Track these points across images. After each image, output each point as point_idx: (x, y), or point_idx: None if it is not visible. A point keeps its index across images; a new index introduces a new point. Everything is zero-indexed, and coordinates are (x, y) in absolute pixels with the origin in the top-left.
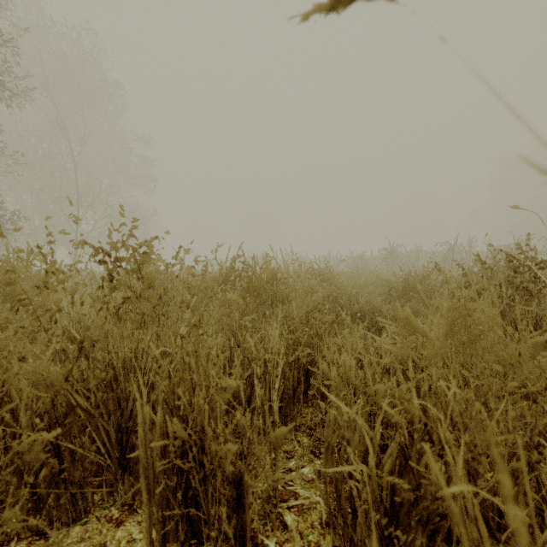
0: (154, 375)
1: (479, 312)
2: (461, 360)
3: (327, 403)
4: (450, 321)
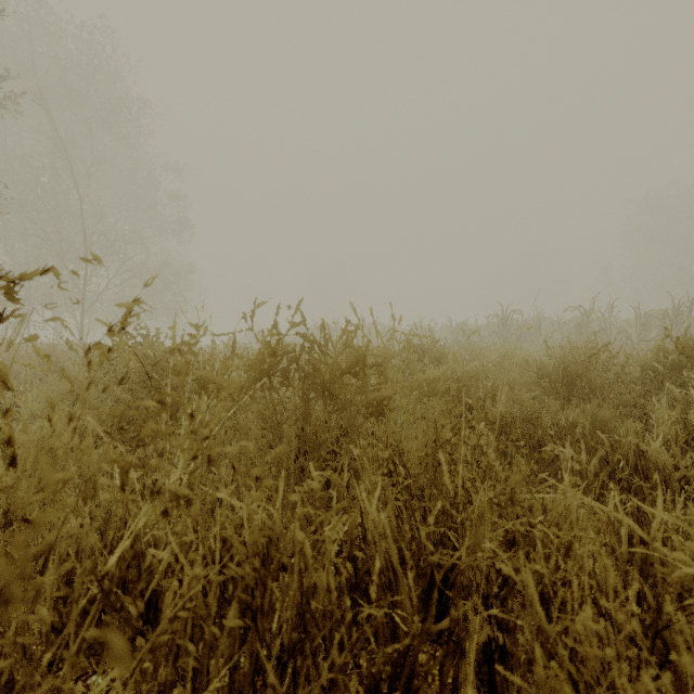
0: None
1: None
2: None
3: (503, 680)
4: None
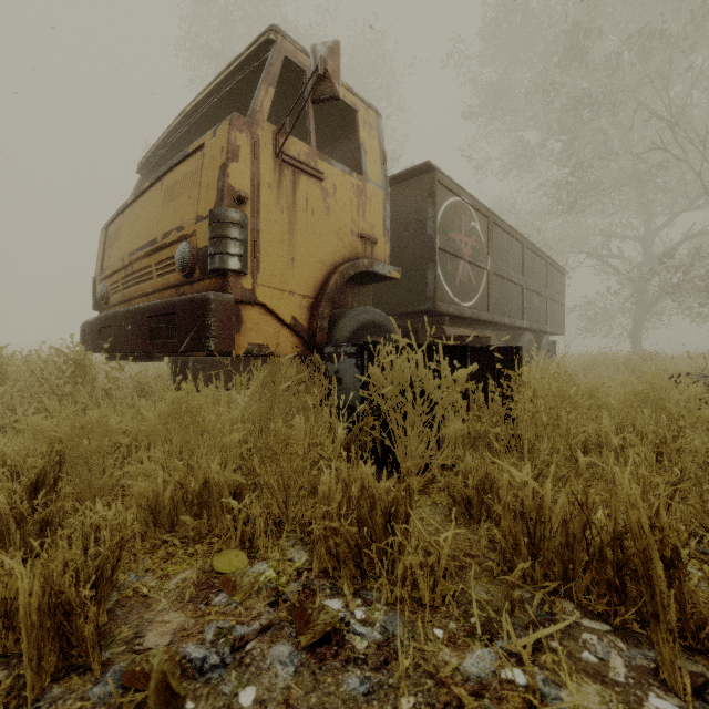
0: None
1: None
2: None
3: None
4: None
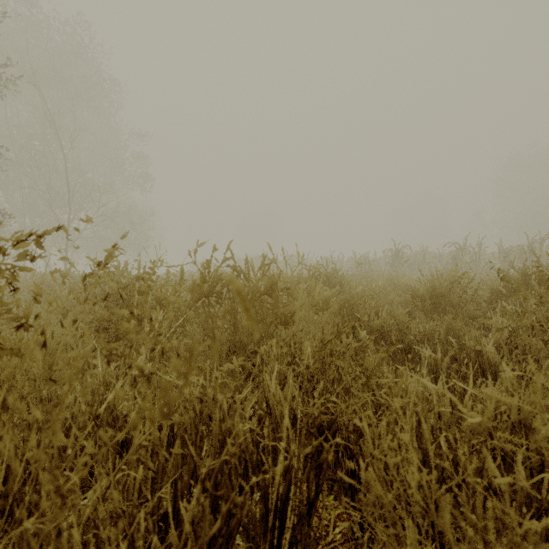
0: None
1: None
2: None
3: (360, 499)
4: None
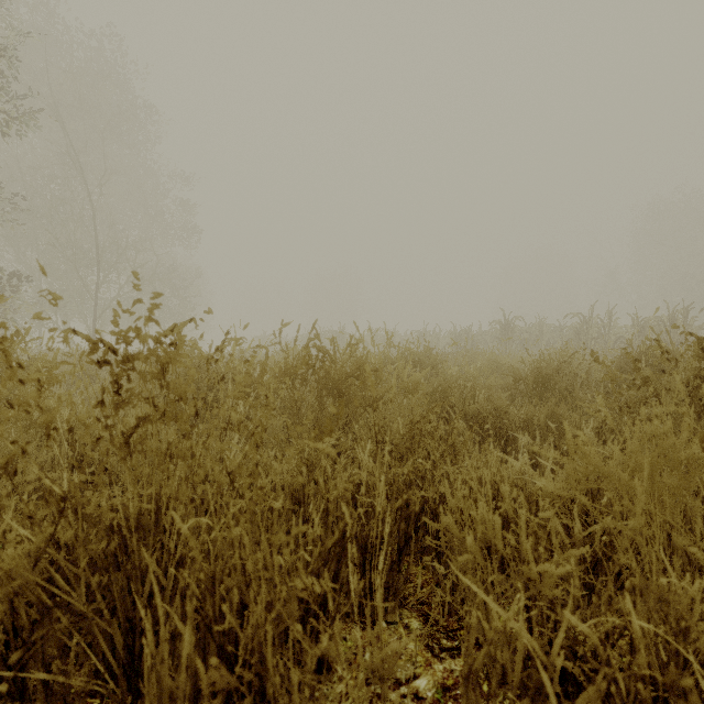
0: (184, 544)
1: (695, 440)
2: (668, 515)
3: (445, 562)
4: (651, 455)
